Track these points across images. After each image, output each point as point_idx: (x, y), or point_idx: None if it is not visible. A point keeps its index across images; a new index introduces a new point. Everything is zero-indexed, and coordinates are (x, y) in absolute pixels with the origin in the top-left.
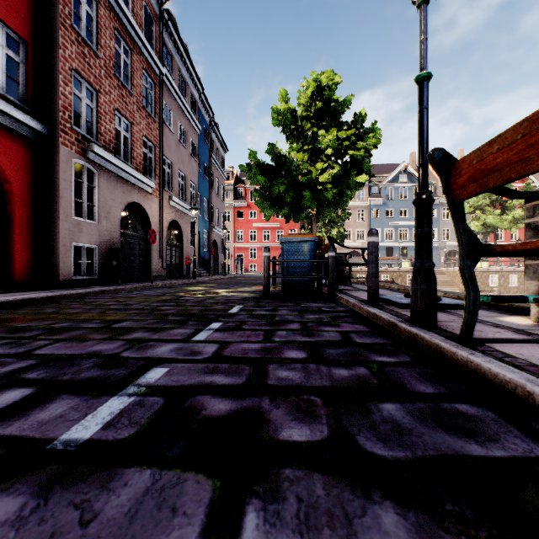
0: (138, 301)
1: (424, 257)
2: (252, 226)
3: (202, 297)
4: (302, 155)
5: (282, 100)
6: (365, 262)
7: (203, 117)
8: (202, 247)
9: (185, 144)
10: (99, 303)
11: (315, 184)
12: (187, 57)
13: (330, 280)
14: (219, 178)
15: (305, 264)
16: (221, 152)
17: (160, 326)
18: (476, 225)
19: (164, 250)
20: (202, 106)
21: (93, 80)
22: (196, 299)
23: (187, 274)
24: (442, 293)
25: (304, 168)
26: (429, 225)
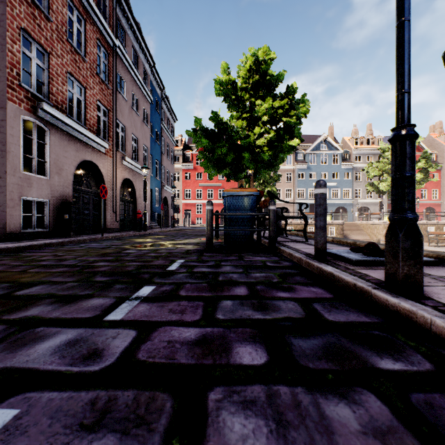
0: (76, 256)
1: (406, 207)
2: (198, 186)
3: (145, 250)
4: (241, 122)
5: (224, 73)
6: (303, 215)
7: (155, 89)
8: (154, 203)
9: (138, 111)
10: (33, 258)
11: (253, 147)
12: (139, 34)
13: (271, 233)
14: (169, 143)
15: (246, 218)
16: (171, 121)
17: (76, 293)
18: (384, 185)
19: (118, 205)
20: (154, 80)
21: (43, 42)
22: (139, 252)
23: (138, 227)
24: (382, 246)
25: (243, 134)
26: (413, 167)
